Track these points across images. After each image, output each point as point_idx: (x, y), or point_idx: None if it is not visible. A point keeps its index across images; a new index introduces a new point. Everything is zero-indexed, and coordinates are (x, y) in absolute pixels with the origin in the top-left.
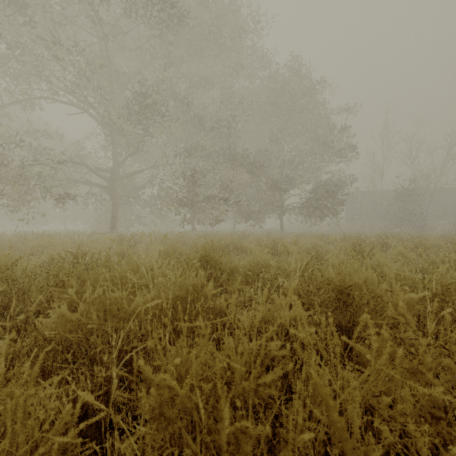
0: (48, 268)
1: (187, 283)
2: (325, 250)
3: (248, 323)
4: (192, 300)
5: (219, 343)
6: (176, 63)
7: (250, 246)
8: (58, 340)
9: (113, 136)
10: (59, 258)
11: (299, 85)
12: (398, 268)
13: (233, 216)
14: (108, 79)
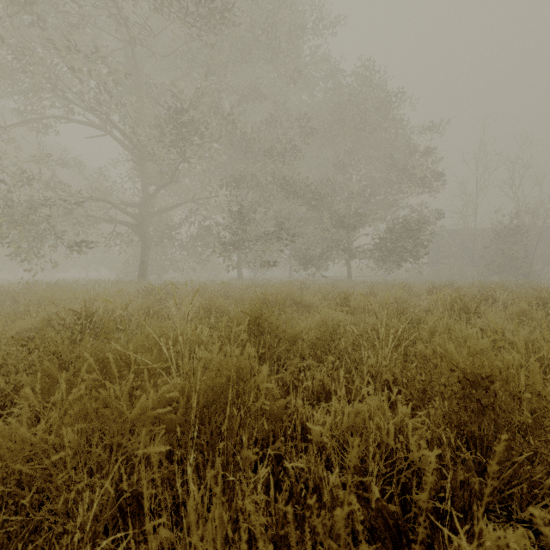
0: (25, 340)
1: (228, 367)
2: (411, 305)
3: (327, 440)
4: (236, 393)
5: (277, 459)
6: (219, 71)
7: (313, 300)
8: (13, 468)
9: (142, 163)
10: (41, 325)
11: (371, 98)
12: (528, 334)
13: (289, 261)
14: (136, 93)
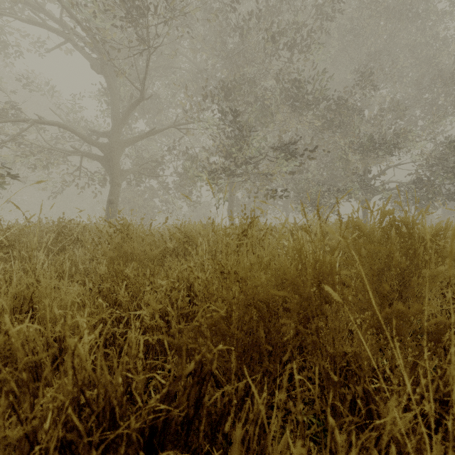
0: None
1: None
2: None
3: None
4: None
5: None
6: None
7: None
8: None
9: (108, 76)
10: None
11: None
12: None
13: (285, 208)
14: None
